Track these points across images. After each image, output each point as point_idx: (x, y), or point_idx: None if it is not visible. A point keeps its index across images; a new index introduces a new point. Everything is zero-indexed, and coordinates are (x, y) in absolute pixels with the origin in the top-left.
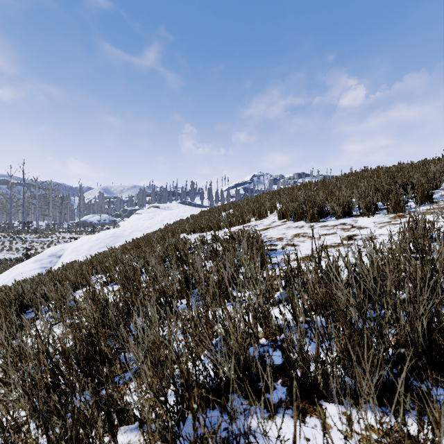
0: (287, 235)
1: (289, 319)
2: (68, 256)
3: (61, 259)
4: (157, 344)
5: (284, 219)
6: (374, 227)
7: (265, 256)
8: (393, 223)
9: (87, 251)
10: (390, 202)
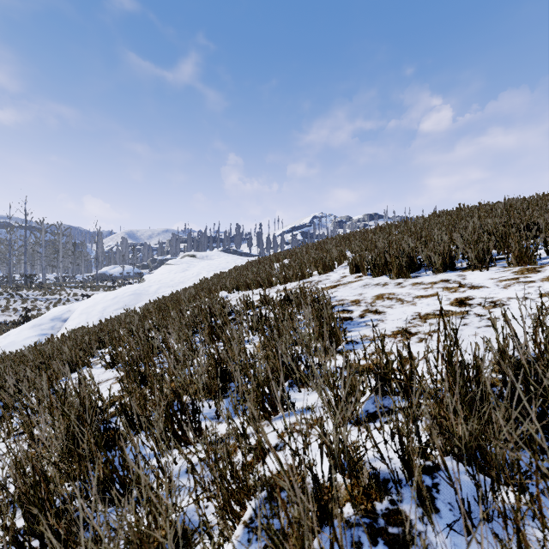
0: (366, 296)
1: (392, 460)
2: (75, 319)
3: (66, 324)
4: (135, 544)
5: (358, 273)
6: (496, 287)
7: (337, 330)
8: (524, 280)
9: (100, 313)
10: (513, 250)
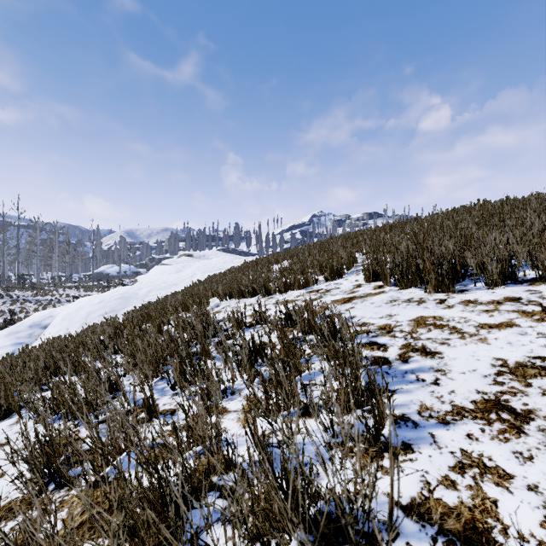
0: (399, 320)
1: None
2: (56, 326)
3: (45, 331)
4: None
5: (375, 281)
6: None
7: (380, 402)
8: None
9: (83, 319)
10: None
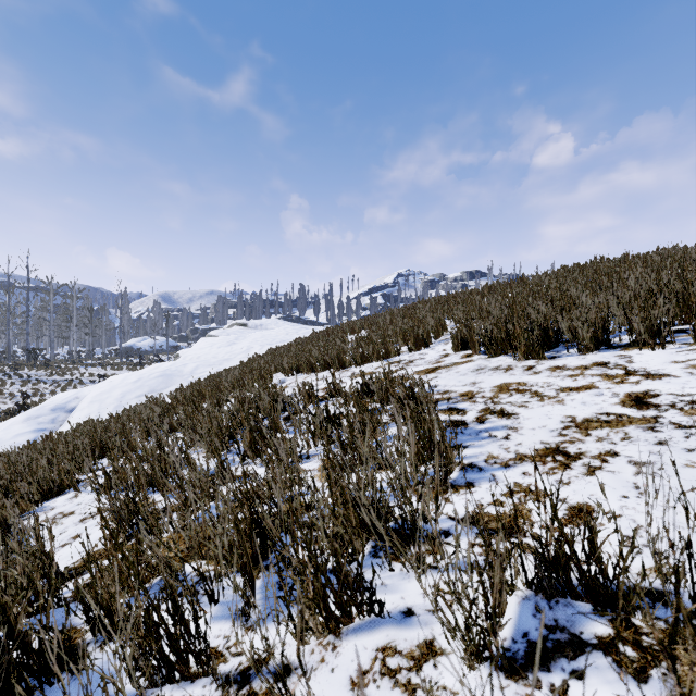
0: (482, 387)
1: None
2: (84, 410)
3: (72, 416)
4: None
5: (464, 350)
6: (690, 376)
7: (448, 449)
8: None
9: (117, 401)
10: None
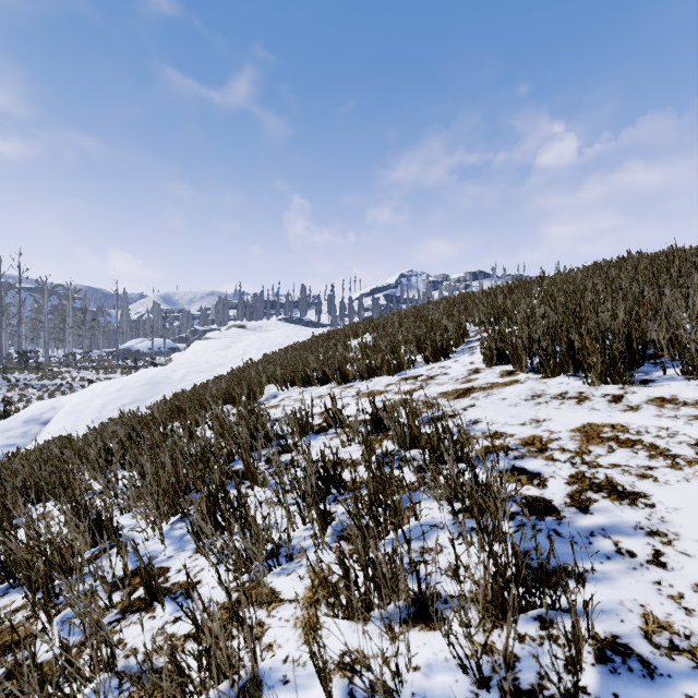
0: (554, 430)
1: None
2: (59, 422)
3: (45, 429)
4: None
5: (500, 364)
6: None
7: (576, 620)
8: None
9: (96, 412)
10: None
